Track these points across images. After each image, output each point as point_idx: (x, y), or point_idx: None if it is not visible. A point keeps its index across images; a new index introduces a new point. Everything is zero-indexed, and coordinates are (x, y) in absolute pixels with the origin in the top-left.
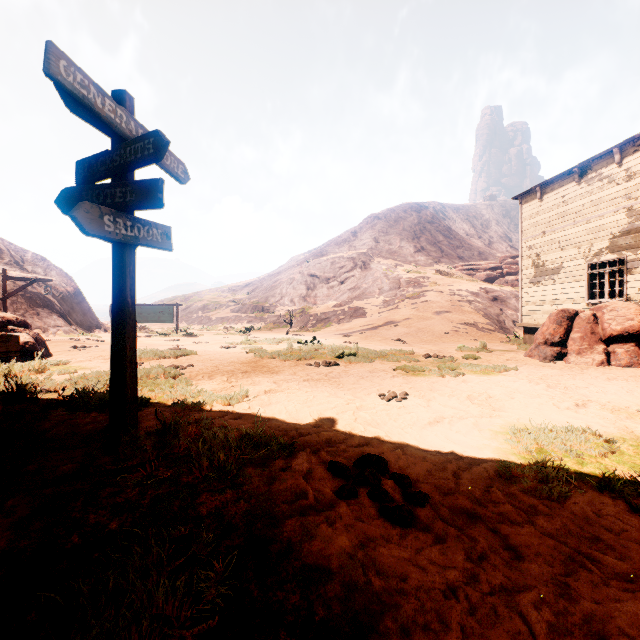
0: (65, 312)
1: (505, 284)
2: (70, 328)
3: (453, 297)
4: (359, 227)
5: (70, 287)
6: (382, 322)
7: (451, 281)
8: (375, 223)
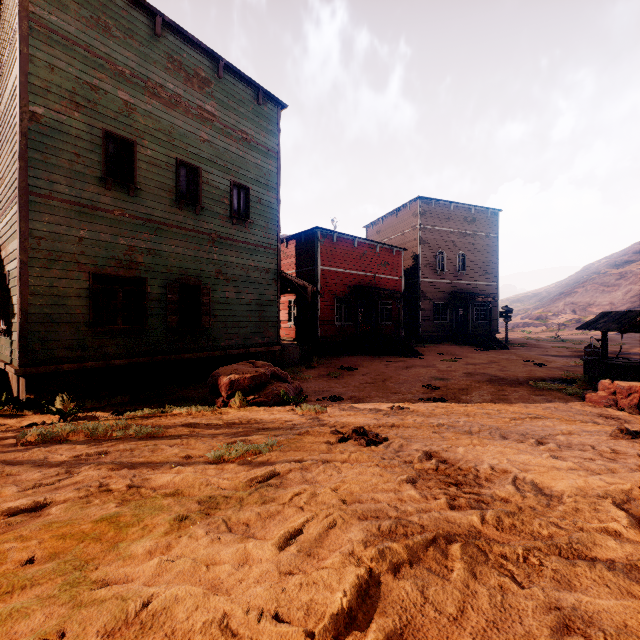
0: None
1: None
2: None
3: None
4: None
5: None
6: None
7: None
8: None
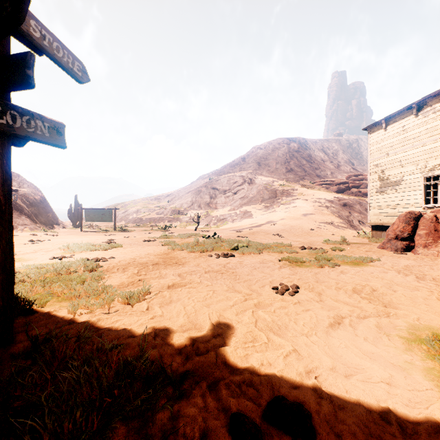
0: (32, 214)
1: (351, 194)
2: (35, 226)
3: (315, 203)
4: (247, 155)
5: (37, 196)
6: (264, 221)
7: (313, 192)
8: (258, 152)
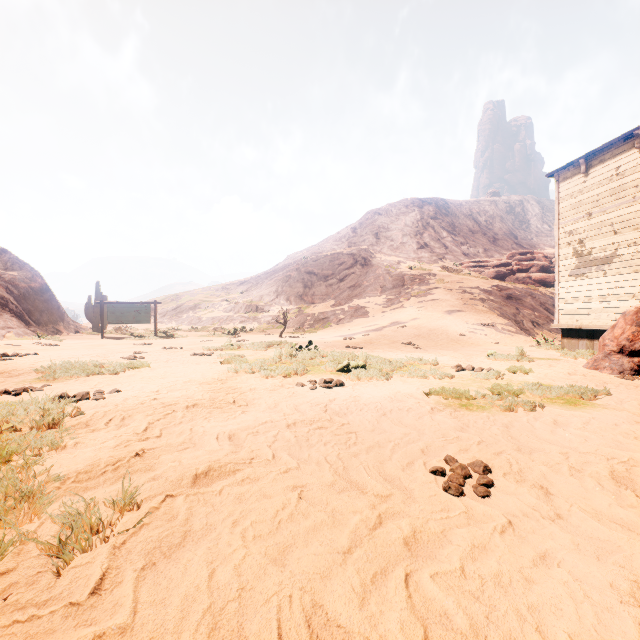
0: (23, 311)
1: (516, 282)
2: (25, 330)
3: (464, 295)
4: (359, 223)
5: (35, 283)
6: (387, 322)
7: (459, 278)
8: (375, 219)
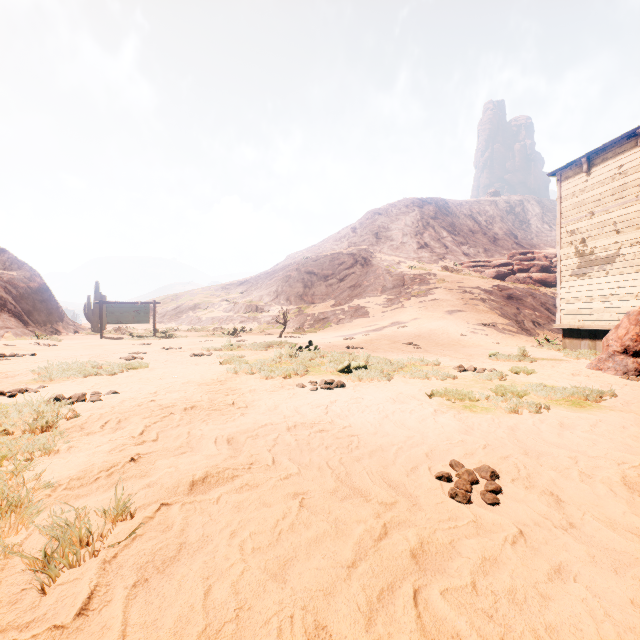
0: (22, 311)
1: (516, 281)
2: (24, 330)
3: (464, 295)
4: (359, 223)
5: (34, 283)
6: (387, 322)
7: (460, 278)
8: (376, 218)
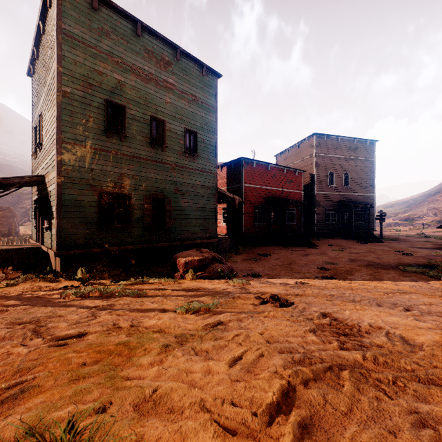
0: None
1: None
2: None
3: None
4: None
5: None
6: None
7: None
8: None
